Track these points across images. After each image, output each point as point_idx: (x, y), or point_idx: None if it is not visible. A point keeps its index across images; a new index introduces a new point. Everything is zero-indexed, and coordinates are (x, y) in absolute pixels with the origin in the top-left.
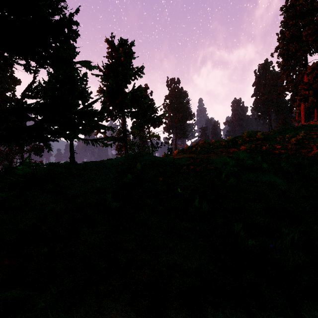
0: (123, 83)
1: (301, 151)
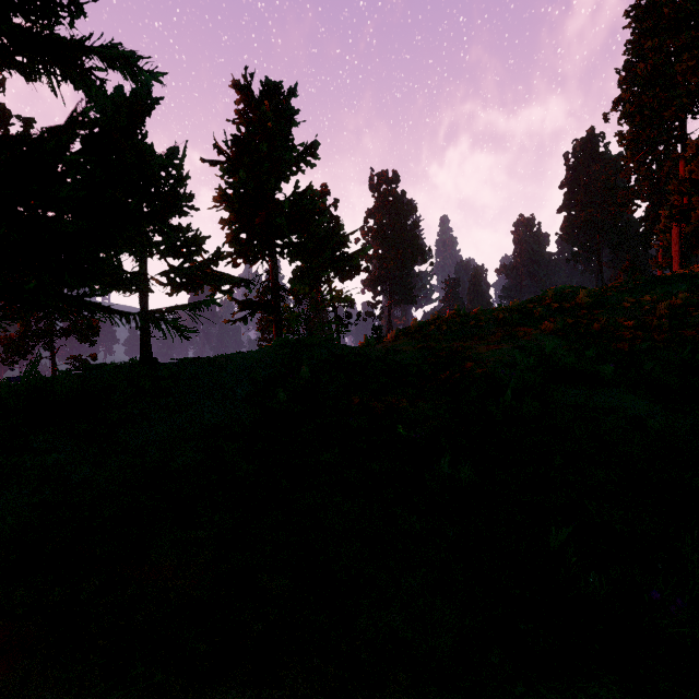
0: (273, 180)
1: (683, 334)
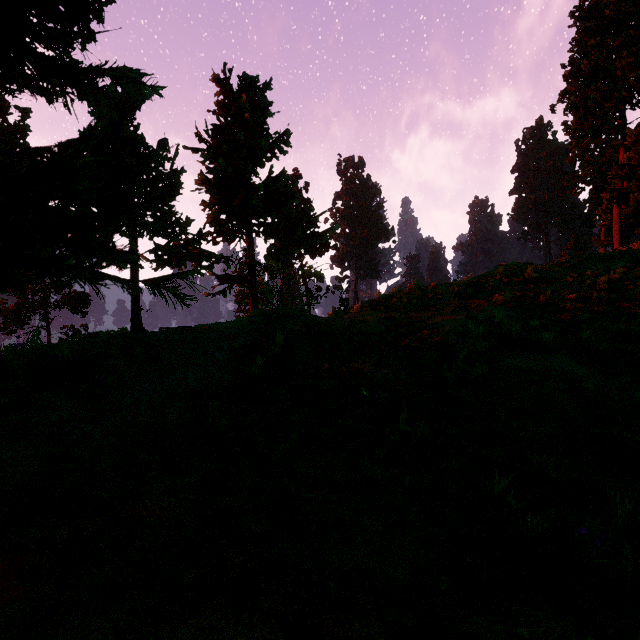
0: (249, 166)
1: (620, 306)
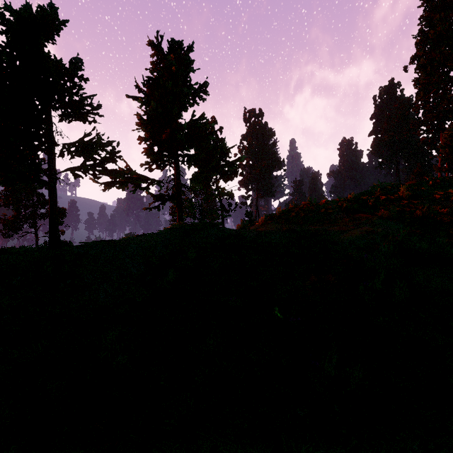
0: (175, 108)
1: None
